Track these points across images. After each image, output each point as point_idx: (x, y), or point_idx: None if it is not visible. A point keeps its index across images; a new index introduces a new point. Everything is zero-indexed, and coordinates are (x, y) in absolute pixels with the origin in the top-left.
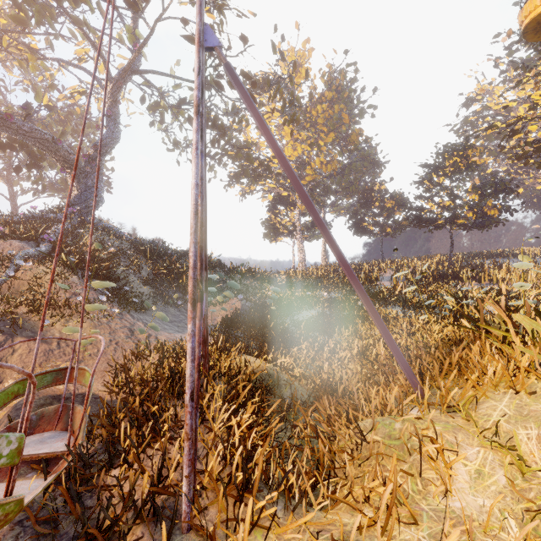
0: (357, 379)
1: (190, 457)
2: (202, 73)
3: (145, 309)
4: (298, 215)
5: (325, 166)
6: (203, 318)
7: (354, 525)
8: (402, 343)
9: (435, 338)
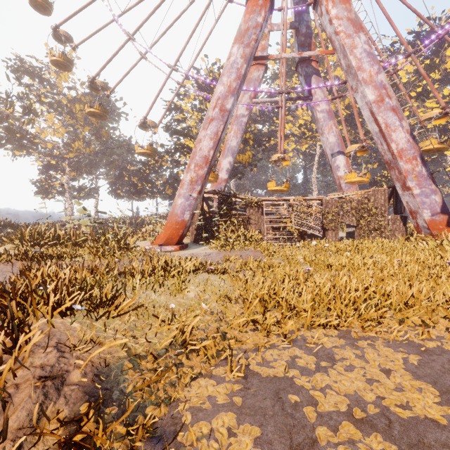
0: None
1: None
2: None
3: None
4: (68, 180)
5: (85, 148)
6: None
7: None
8: None
9: None
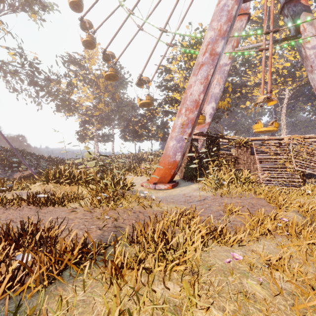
0: None
1: None
2: None
3: None
4: (95, 130)
5: (105, 108)
6: None
7: None
8: None
9: None
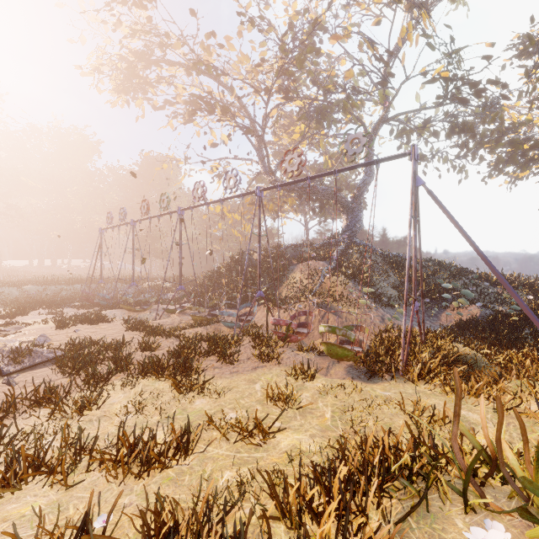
0: None
1: (403, 355)
2: (415, 199)
3: (392, 306)
4: None
5: None
6: (417, 312)
7: None
8: None
9: None
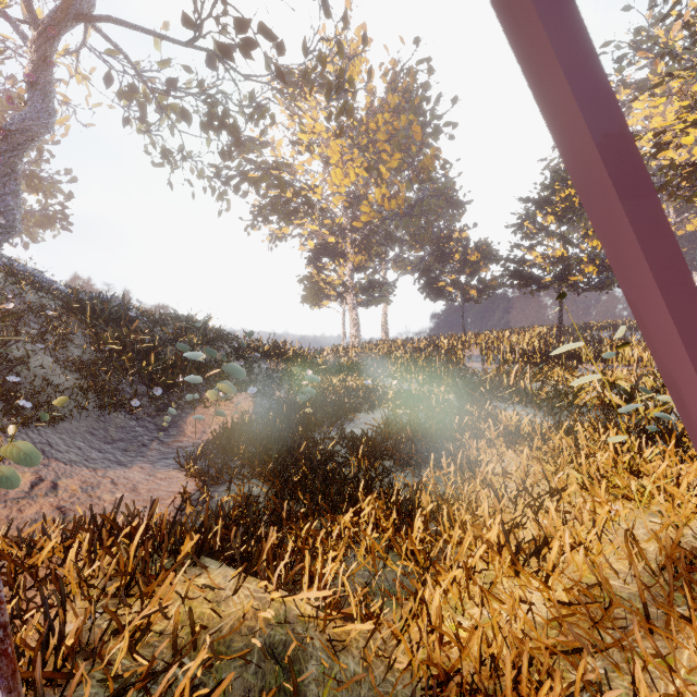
0: (557, 696)
1: None
2: None
3: (56, 420)
4: (350, 271)
5: (388, 202)
6: None
7: None
8: (604, 513)
9: (691, 503)
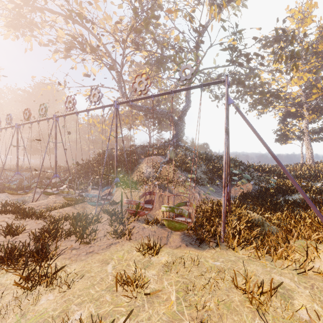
0: (306, 230)
1: (223, 226)
2: (227, 113)
3: (203, 185)
4: (306, 124)
5: None
6: (228, 192)
7: (266, 250)
8: None
9: None
